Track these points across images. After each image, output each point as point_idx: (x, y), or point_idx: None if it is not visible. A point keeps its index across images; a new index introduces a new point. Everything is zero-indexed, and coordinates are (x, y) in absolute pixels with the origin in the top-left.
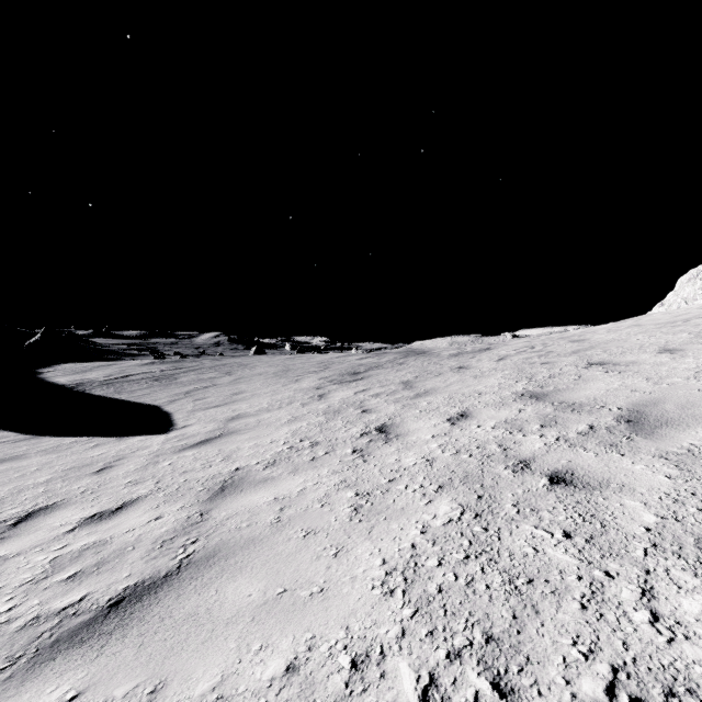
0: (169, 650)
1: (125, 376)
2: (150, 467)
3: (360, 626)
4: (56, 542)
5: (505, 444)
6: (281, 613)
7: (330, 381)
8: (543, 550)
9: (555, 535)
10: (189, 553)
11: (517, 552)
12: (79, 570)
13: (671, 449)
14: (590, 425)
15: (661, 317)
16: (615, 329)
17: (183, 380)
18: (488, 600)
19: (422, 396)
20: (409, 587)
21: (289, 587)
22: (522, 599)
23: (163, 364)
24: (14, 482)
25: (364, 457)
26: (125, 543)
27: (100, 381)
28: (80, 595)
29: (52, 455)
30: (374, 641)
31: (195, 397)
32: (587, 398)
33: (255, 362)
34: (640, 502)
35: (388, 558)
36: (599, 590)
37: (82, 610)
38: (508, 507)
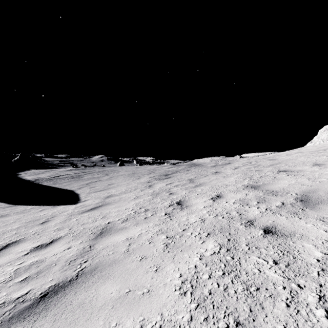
0: (68, 325)
1: (58, 176)
2: (67, 221)
3: (168, 313)
4: (18, 260)
5: (240, 212)
6: (127, 304)
7: (154, 178)
8: (263, 270)
9: (269, 262)
10: (82, 268)
11: (249, 271)
12: (27, 276)
13: (325, 215)
14: (282, 202)
15: (312, 148)
16: (290, 154)
17: (85, 178)
18: (236, 300)
19: (198, 186)
20: (194, 290)
21: (131, 289)
22: (254, 299)
23: (76, 170)
24: (2, 228)
25: (170, 217)
26: (52, 261)
27: (46, 178)
28: (27, 290)
29: (21, 215)
30: (176, 323)
31: (90, 186)
32: (279, 188)
33: (119, 169)
34: (312, 245)
35: (183, 273)
36: (295, 296)
37: (27, 299)
38: (243, 246)
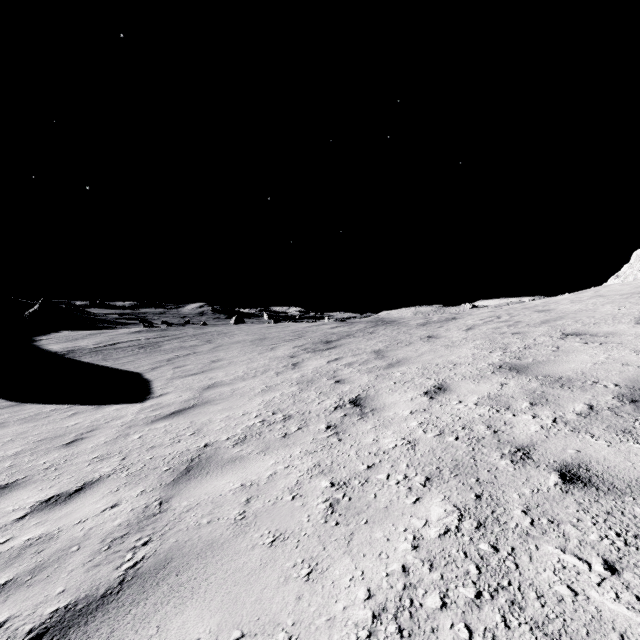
0: None
1: (113, 344)
2: (120, 441)
3: None
4: (1, 533)
5: (494, 425)
6: None
7: (304, 349)
8: (583, 591)
9: (593, 567)
10: (137, 560)
11: (546, 592)
12: (11, 579)
13: None
14: (588, 404)
15: (622, 288)
16: (579, 300)
17: (166, 347)
18: None
19: (395, 366)
20: None
21: (247, 629)
22: None
23: (150, 333)
24: None
25: (339, 435)
26: (71, 540)
27: (90, 348)
28: None
29: (29, 424)
30: None
31: (176, 365)
32: (574, 372)
33: (234, 331)
34: None
35: (374, 589)
36: None
37: None
38: (517, 514)
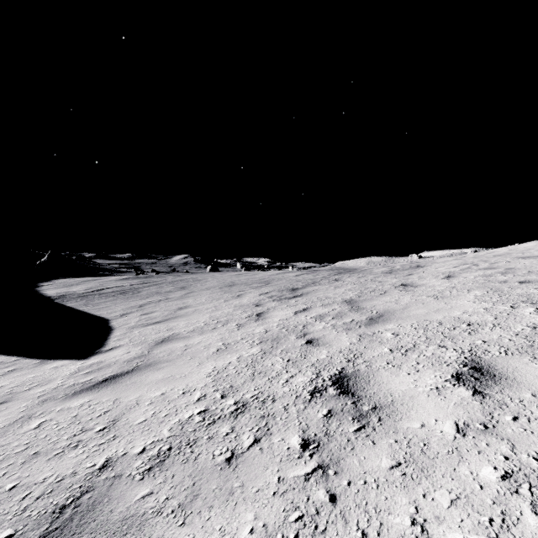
0: None
1: (100, 289)
2: (11, 430)
3: None
4: None
5: None
6: None
7: (270, 297)
8: None
9: None
10: None
11: None
12: None
13: None
14: None
15: None
16: None
17: (144, 293)
18: None
19: (379, 322)
20: None
21: None
22: None
23: (135, 279)
24: None
25: (328, 479)
26: None
27: (79, 293)
28: None
29: None
30: None
31: (144, 311)
32: None
33: (207, 278)
34: None
35: None
36: None
37: None
38: None
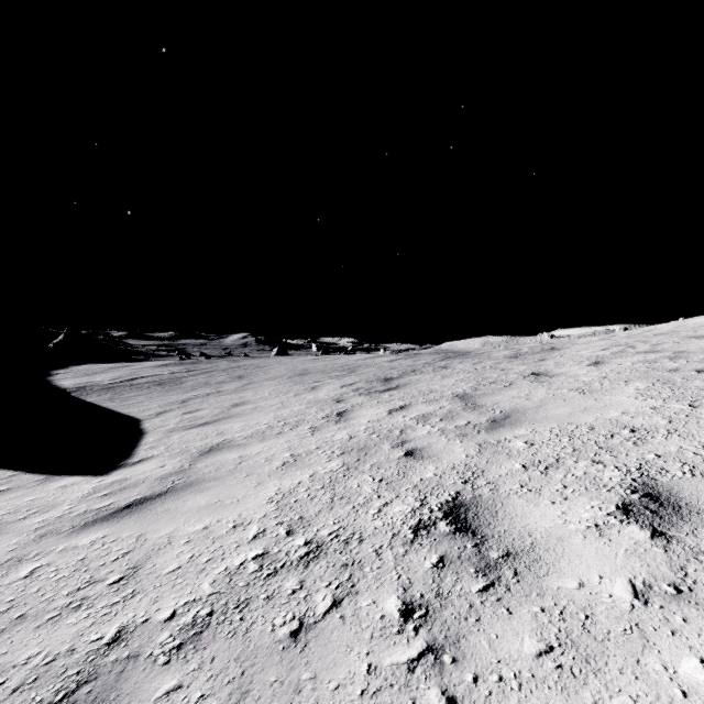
0: None
1: (131, 379)
2: None
3: None
4: None
5: None
6: None
7: (355, 389)
8: None
9: None
10: None
11: None
12: None
13: None
14: None
15: None
16: None
17: (188, 384)
18: None
19: (505, 425)
20: None
21: None
22: None
23: (178, 366)
24: None
25: (444, 671)
26: None
27: (103, 384)
28: None
29: None
30: None
31: (188, 408)
32: None
33: (272, 364)
34: None
35: None
36: None
37: None
38: None
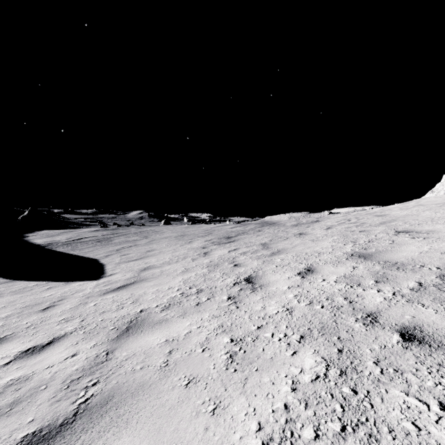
0: None
1: (79, 239)
2: (80, 307)
3: None
4: None
5: (349, 297)
6: None
7: (212, 242)
8: (425, 427)
9: (431, 407)
10: (87, 397)
11: (396, 427)
12: None
13: None
14: (418, 282)
15: (436, 199)
16: (406, 208)
17: (116, 241)
18: None
19: (276, 254)
20: None
21: None
22: None
23: (105, 231)
24: None
25: (237, 304)
26: (41, 381)
27: (63, 242)
28: None
29: (17, 295)
30: None
31: (122, 253)
32: (406, 259)
33: (163, 230)
34: None
35: (263, 422)
36: None
37: None
38: (370, 365)
